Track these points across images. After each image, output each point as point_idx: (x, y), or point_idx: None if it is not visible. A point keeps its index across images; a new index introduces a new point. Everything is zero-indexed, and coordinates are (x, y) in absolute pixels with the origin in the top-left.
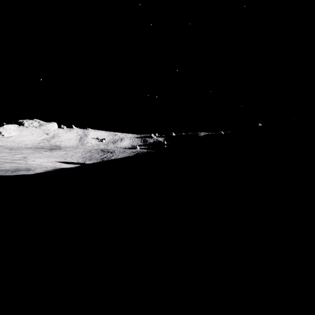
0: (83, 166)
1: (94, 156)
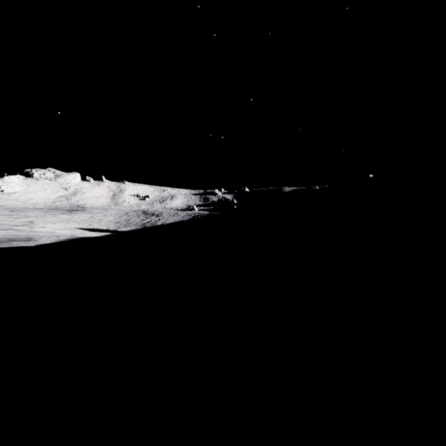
0: (116, 235)
1: (132, 220)
